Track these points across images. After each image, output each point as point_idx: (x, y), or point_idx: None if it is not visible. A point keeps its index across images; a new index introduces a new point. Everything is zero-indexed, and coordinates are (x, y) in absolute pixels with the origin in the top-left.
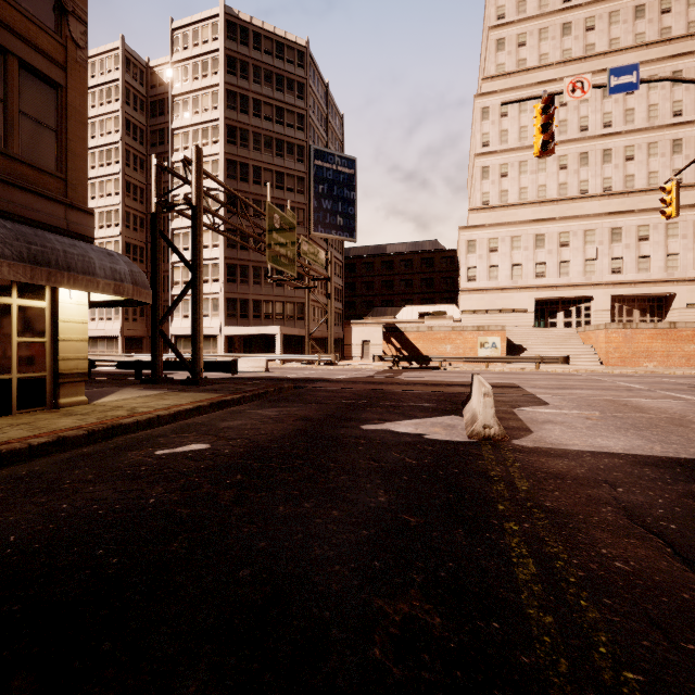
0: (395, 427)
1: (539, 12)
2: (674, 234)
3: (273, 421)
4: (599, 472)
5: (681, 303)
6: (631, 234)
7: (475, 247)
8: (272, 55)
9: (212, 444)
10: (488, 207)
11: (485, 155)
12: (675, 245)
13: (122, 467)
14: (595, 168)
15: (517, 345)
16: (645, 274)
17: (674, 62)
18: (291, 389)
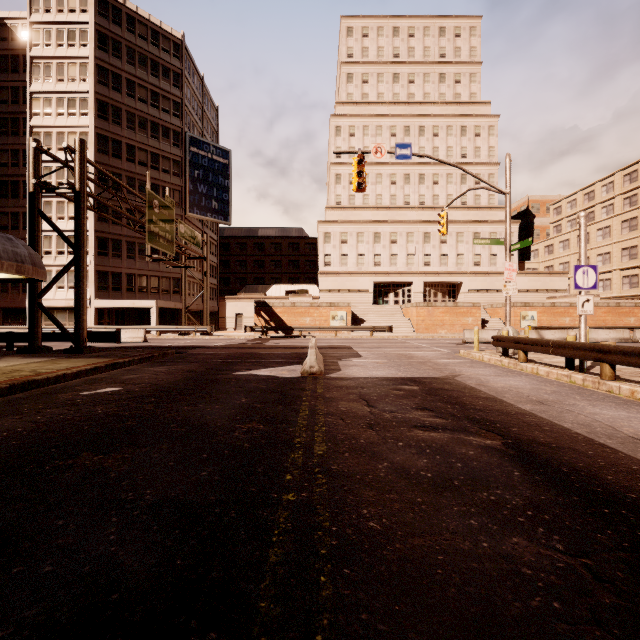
0: (257, 372)
1: (377, 60)
2: (462, 240)
3: (165, 374)
4: (361, 384)
5: (465, 289)
6: (436, 238)
7: (330, 238)
8: (146, 41)
9: (123, 387)
10: (340, 207)
11: (338, 165)
12: (462, 248)
13: (61, 401)
14: (414, 187)
15: (359, 318)
16: (445, 267)
17: (462, 119)
18: (173, 354)
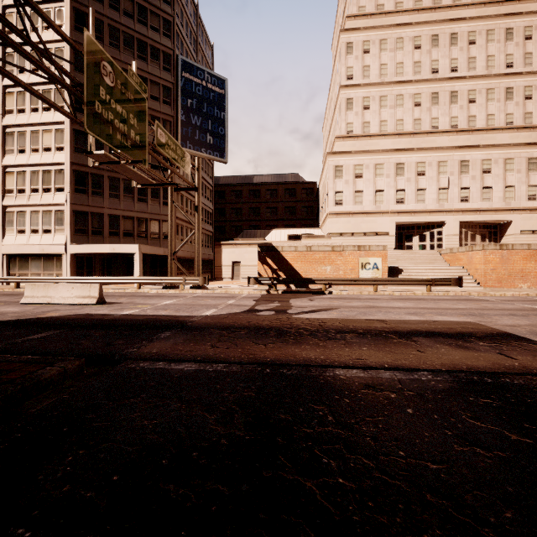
0: None
1: None
2: (511, 168)
3: None
4: None
5: (516, 229)
6: (477, 166)
7: (342, 172)
8: None
9: None
10: (353, 136)
11: (350, 88)
12: (512, 178)
13: None
14: (444, 108)
15: (393, 266)
16: (488, 203)
17: (507, 20)
18: (77, 372)
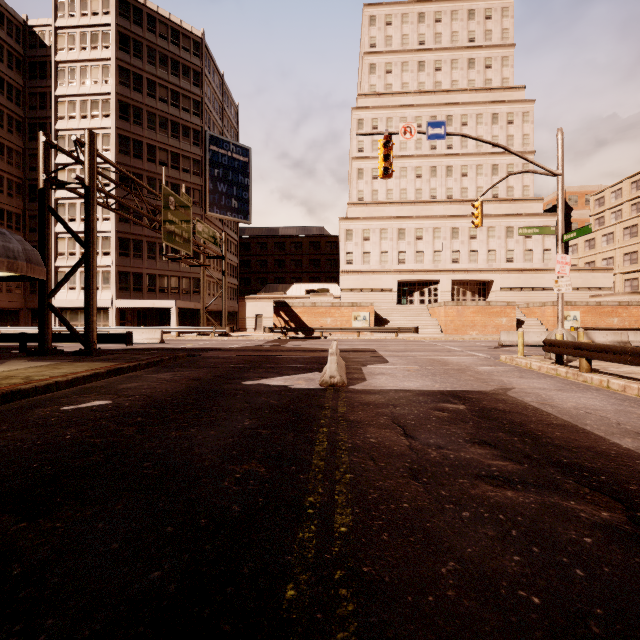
0: (269, 382)
1: (401, 48)
2: (493, 235)
3: (167, 382)
4: (393, 400)
5: (497, 287)
6: (465, 233)
7: (352, 235)
8: (167, 40)
9: (113, 400)
10: (362, 203)
11: (361, 159)
12: (494, 244)
13: (32, 420)
14: (441, 180)
15: (383, 318)
16: (474, 264)
17: (493, 106)
18: (185, 357)
